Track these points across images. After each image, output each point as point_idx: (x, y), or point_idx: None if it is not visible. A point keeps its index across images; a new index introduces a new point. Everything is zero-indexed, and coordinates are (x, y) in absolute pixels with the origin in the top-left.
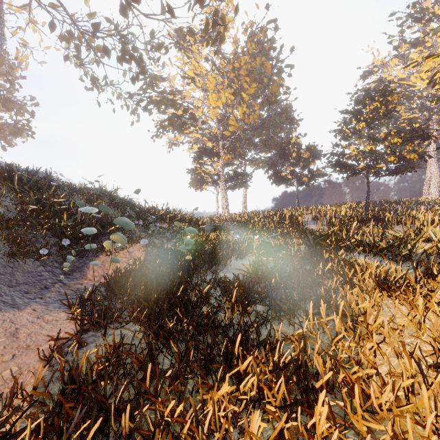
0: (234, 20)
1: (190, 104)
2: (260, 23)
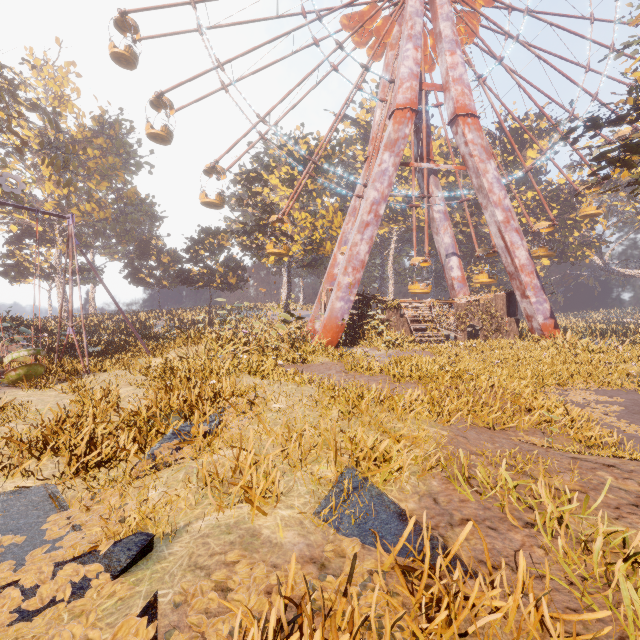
0: (80, 110)
1: (13, 184)
2: (113, 115)
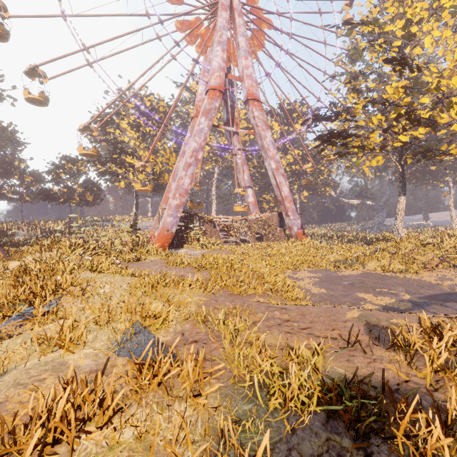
0: None
1: None
2: None
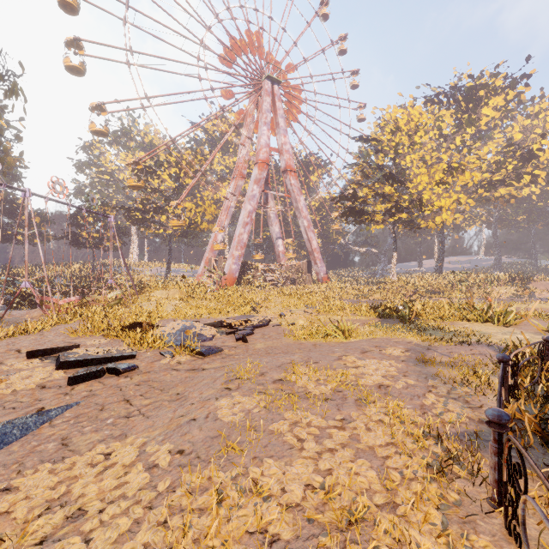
0: None
1: None
2: None
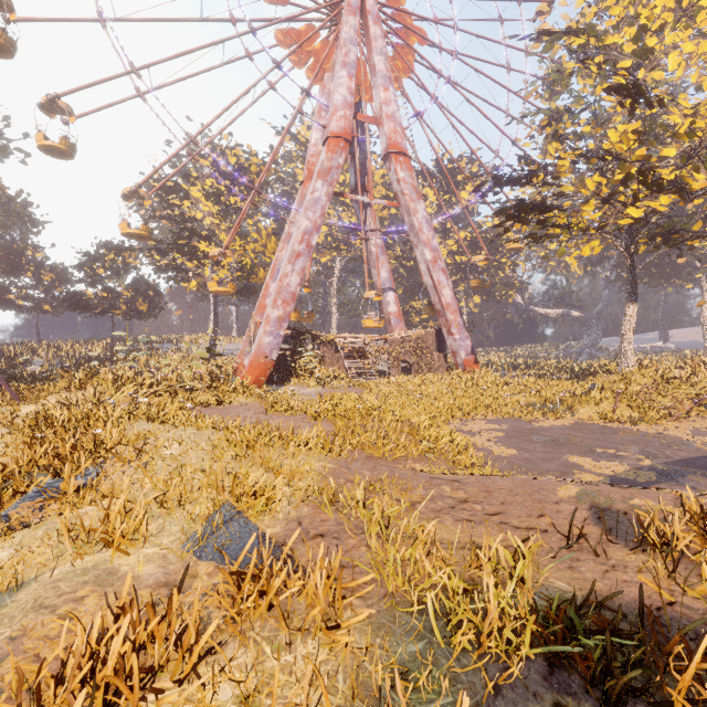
0: None
1: None
2: None
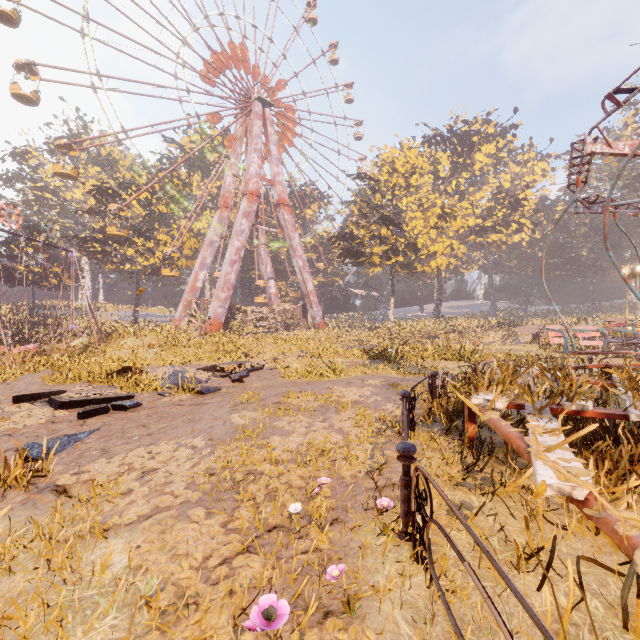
0: None
1: None
2: None
